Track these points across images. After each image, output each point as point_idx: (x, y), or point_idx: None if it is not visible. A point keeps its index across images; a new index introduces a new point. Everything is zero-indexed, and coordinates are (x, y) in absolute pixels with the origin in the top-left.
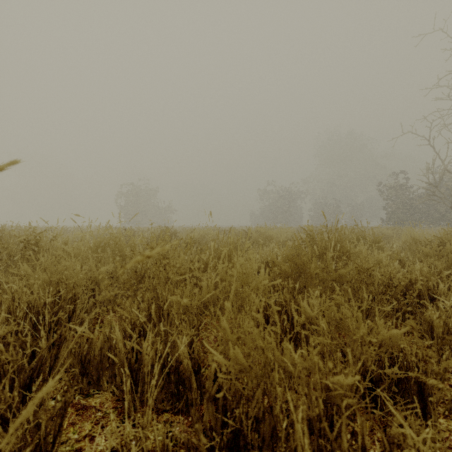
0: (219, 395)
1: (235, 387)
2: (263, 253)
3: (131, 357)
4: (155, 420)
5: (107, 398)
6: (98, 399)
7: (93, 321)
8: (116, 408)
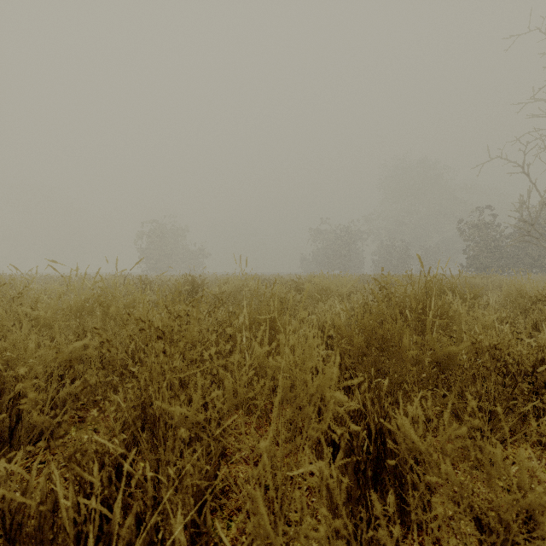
0: None
1: None
2: (320, 313)
3: (87, 528)
4: None
5: None
6: None
7: (69, 420)
8: None
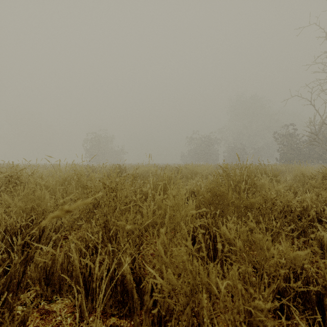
0: (155, 311)
1: (168, 304)
2: (190, 184)
3: (85, 271)
4: (104, 324)
5: (66, 304)
6: (59, 304)
7: (61, 238)
8: (72, 313)
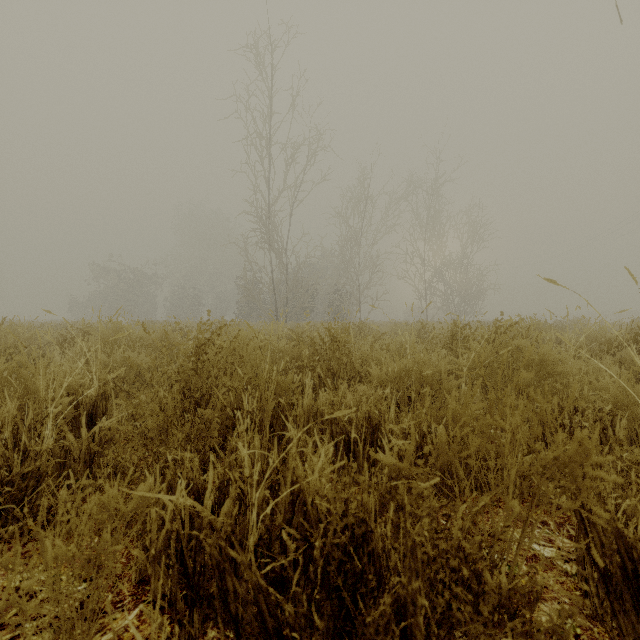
0: None
1: None
2: None
3: None
4: None
5: None
6: None
7: None
8: None
